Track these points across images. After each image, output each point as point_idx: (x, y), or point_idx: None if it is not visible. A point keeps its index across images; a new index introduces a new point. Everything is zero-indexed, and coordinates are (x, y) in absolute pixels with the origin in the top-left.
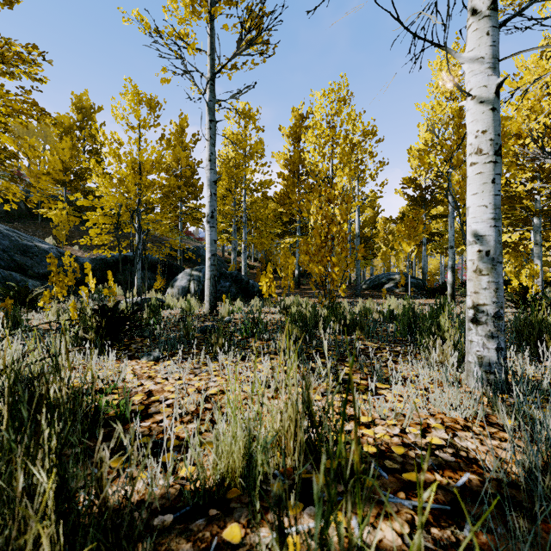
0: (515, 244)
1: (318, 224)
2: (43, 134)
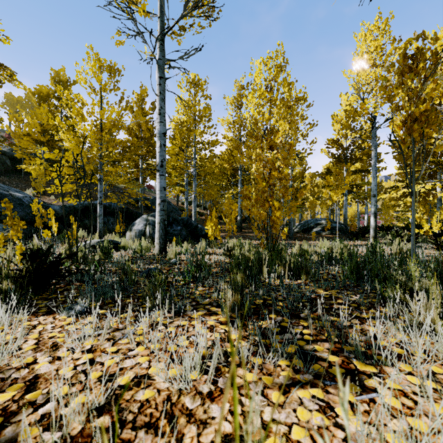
0: (425, 193)
1: (260, 170)
2: (30, 105)
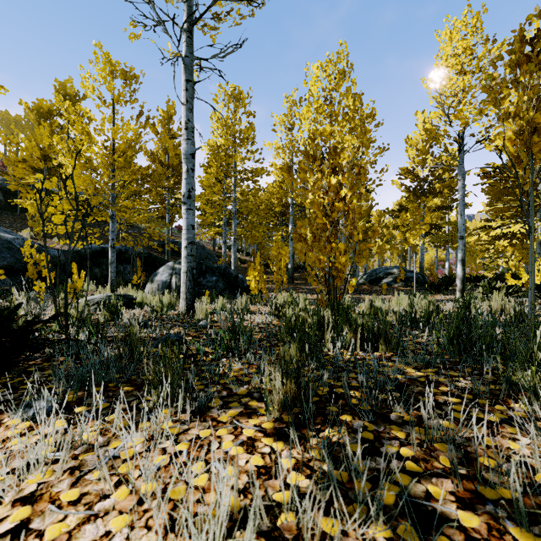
0: (524, 235)
1: (319, 200)
2: (31, 126)
